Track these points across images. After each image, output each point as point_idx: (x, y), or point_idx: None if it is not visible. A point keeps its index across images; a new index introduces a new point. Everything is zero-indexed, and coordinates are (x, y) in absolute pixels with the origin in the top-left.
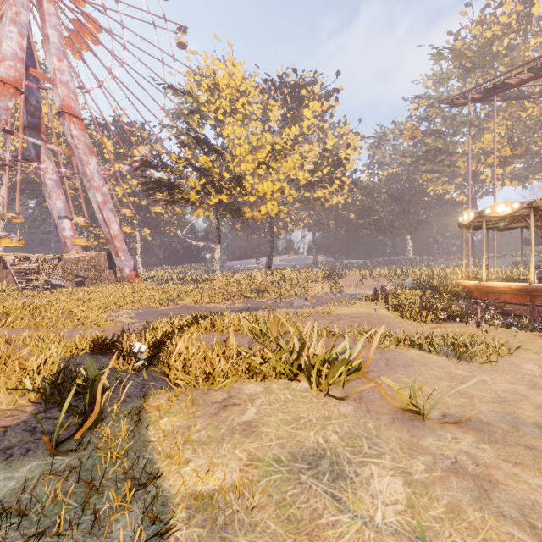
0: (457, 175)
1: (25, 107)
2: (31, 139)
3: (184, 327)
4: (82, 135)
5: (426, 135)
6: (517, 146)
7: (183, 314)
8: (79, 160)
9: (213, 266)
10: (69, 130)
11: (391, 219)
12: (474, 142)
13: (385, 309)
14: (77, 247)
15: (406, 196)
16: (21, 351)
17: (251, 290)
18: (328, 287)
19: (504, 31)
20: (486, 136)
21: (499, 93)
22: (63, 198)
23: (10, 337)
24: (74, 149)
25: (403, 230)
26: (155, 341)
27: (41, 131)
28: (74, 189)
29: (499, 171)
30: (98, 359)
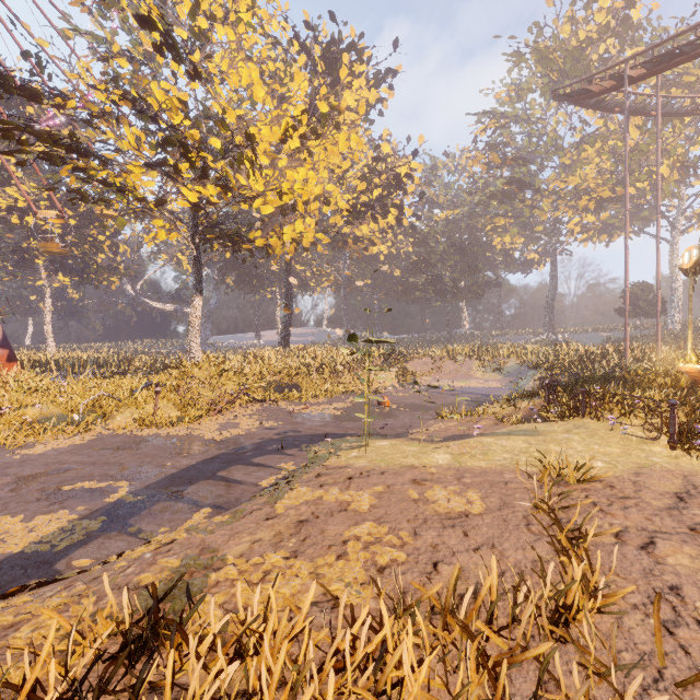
0: (537, 223)
1: None
2: None
3: None
4: None
5: (505, 162)
6: (620, 184)
7: (80, 482)
8: None
9: (187, 339)
10: None
11: (453, 278)
12: (568, 176)
13: (655, 444)
14: None
15: (472, 246)
16: None
17: (266, 384)
18: (394, 376)
19: (600, 34)
20: (575, 172)
21: (678, 64)
22: None
23: None
24: None
25: (469, 294)
26: None
27: None
28: None
29: (590, 219)
30: None
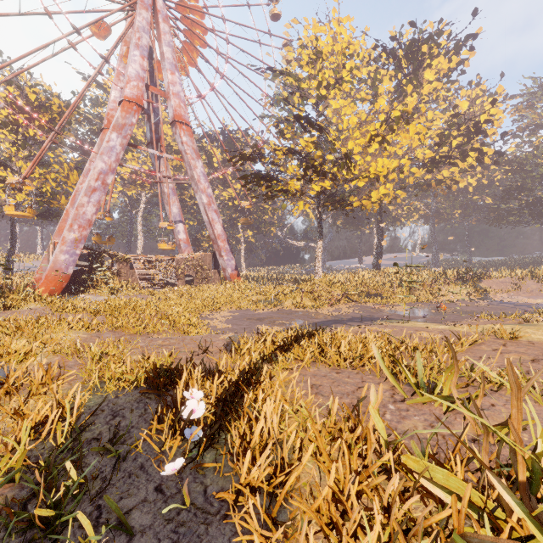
0: None
1: (149, 125)
2: (150, 150)
3: (278, 355)
4: (190, 141)
5: None
6: None
7: (281, 321)
8: (188, 165)
9: (314, 265)
10: (179, 138)
11: None
12: None
13: None
14: (189, 249)
15: None
16: (64, 376)
17: (359, 292)
18: (464, 292)
19: None
20: None
21: None
22: (177, 204)
23: (86, 345)
24: (184, 155)
25: None
26: (225, 391)
27: (161, 145)
28: (189, 197)
29: None
30: (145, 405)
